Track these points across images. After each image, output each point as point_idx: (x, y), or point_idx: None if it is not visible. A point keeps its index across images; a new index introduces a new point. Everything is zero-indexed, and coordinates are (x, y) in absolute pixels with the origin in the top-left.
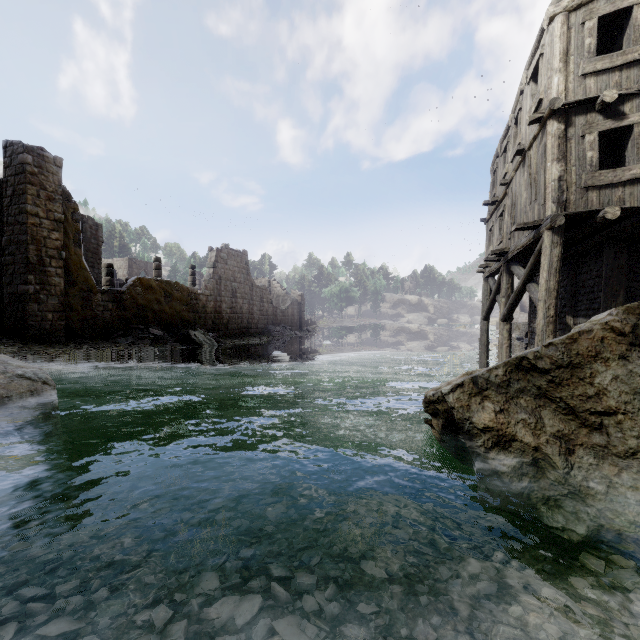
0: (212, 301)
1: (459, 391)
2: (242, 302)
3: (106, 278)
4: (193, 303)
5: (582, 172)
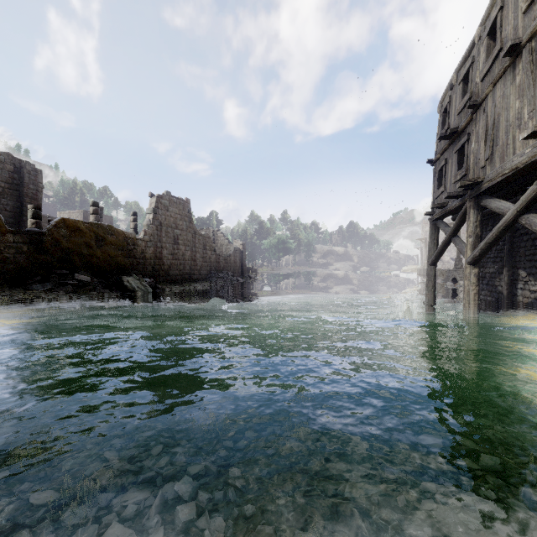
0: (152, 247)
1: None
2: (184, 249)
3: (31, 220)
4: (130, 248)
5: None
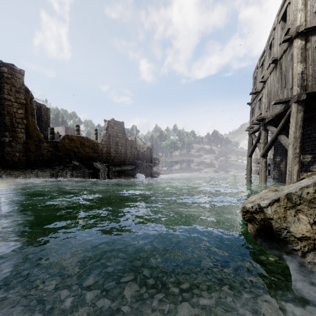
0: (105, 147)
1: (276, 205)
2: (121, 148)
3: (50, 135)
4: (95, 148)
5: (315, 68)
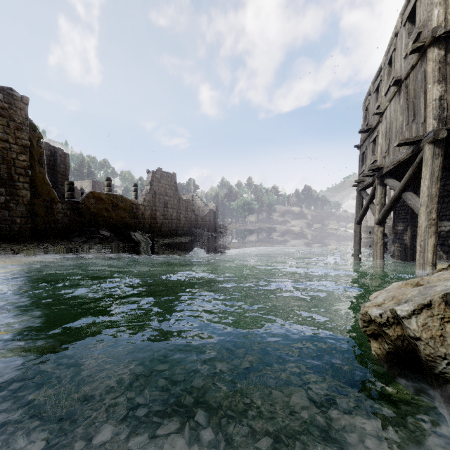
0: (149, 210)
1: (425, 314)
2: (172, 211)
3: (68, 192)
4: (134, 211)
5: None
